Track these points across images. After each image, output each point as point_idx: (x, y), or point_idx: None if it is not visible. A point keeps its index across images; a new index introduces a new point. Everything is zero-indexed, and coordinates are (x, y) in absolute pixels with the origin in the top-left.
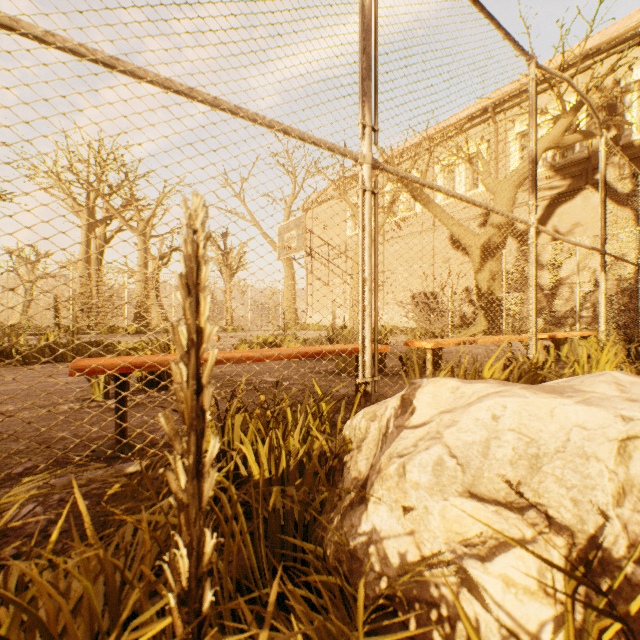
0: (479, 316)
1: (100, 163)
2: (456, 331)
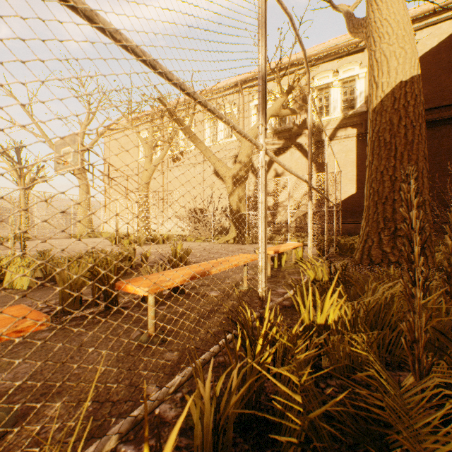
0: (231, 227)
1: None
2: (217, 238)
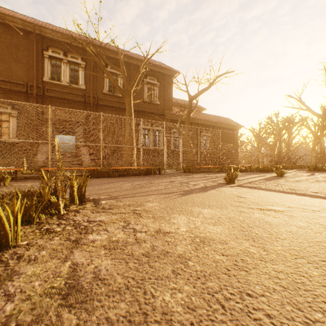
0: None
1: None
2: None
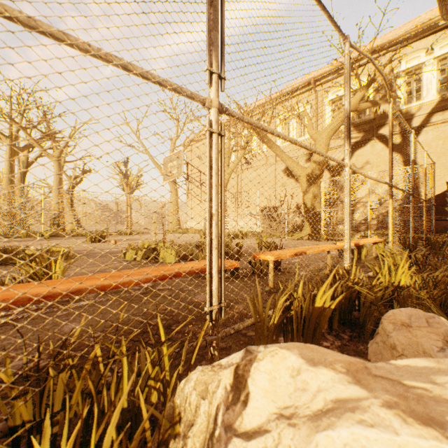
0: (305, 224)
1: (21, 103)
2: (290, 234)
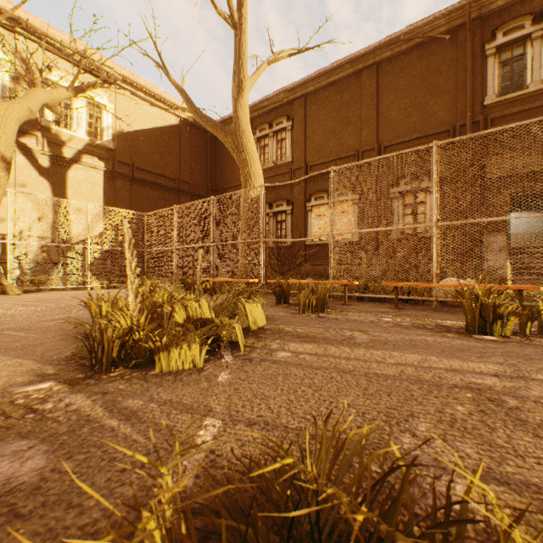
0: None
1: None
2: None
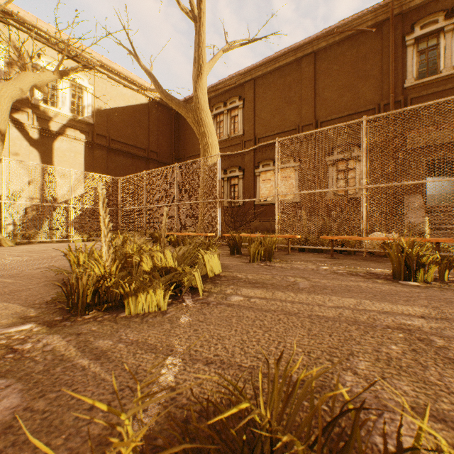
0: None
1: None
2: None
